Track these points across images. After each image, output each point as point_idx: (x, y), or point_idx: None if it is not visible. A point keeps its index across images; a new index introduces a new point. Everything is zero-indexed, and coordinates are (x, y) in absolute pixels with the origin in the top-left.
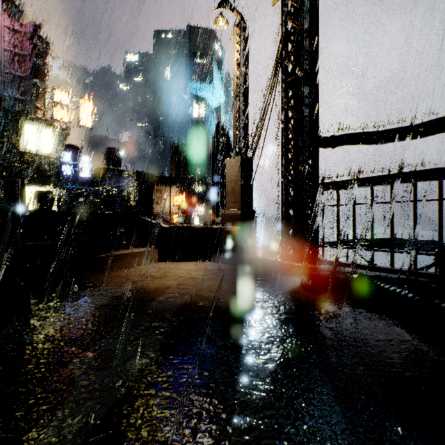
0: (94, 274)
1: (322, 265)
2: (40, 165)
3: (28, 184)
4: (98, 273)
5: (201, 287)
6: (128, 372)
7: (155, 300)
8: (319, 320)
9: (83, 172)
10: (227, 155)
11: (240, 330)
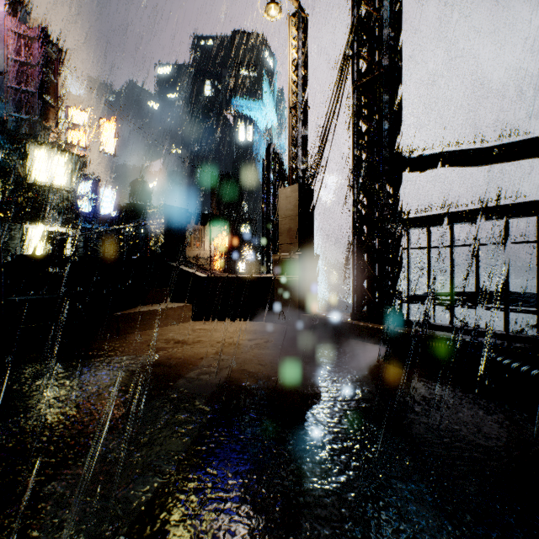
0: (107, 337)
1: (408, 328)
2: (52, 200)
3: (37, 223)
4: (113, 336)
5: (247, 358)
6: (129, 506)
7: (183, 376)
8: (414, 411)
9: (104, 208)
10: (280, 185)
11: (302, 428)
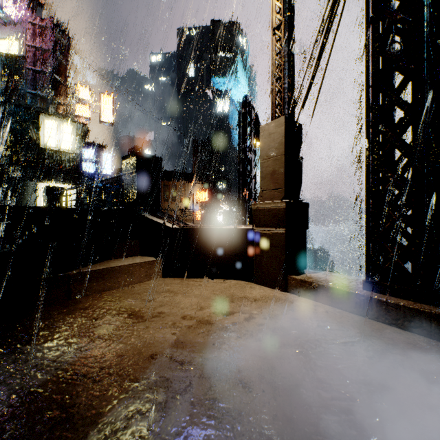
0: (54, 302)
1: None
2: (60, 162)
3: (47, 181)
4: (62, 301)
5: (220, 360)
6: None
7: (100, 421)
8: None
9: (105, 169)
10: (255, 137)
11: None
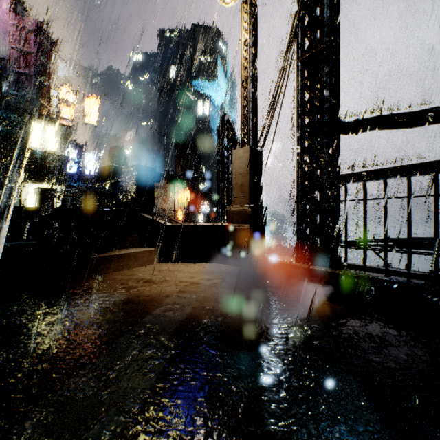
0: (86, 277)
1: (347, 270)
2: (45, 163)
3: (33, 181)
4: (91, 276)
5: (206, 296)
6: None
7: (150, 313)
8: (362, 349)
9: (88, 169)
10: (232, 149)
11: (259, 365)
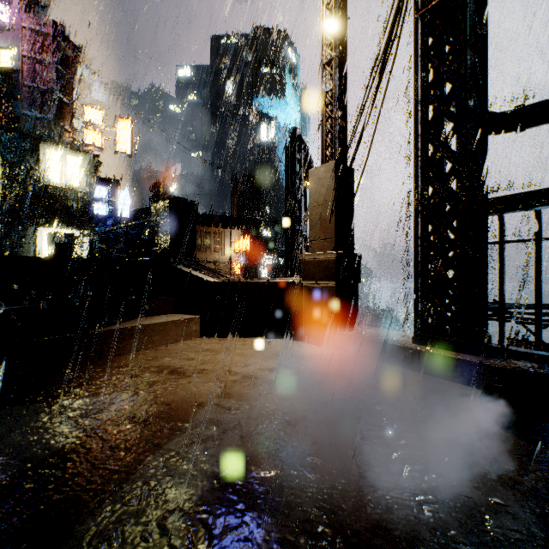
0: (85, 362)
1: (511, 362)
2: (66, 202)
3: (50, 225)
4: (93, 360)
5: (267, 406)
6: None
7: (160, 448)
8: None
9: (122, 211)
10: (306, 177)
11: None
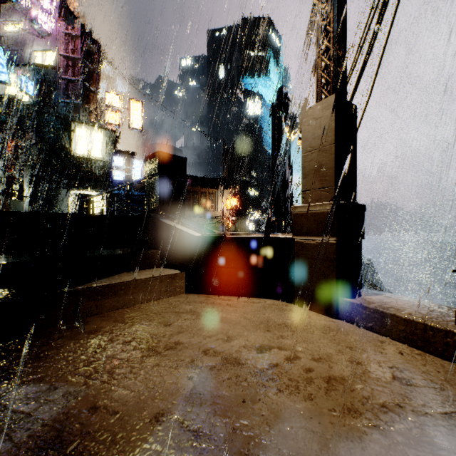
0: (59, 322)
1: None
2: (91, 170)
3: (78, 189)
4: (68, 320)
5: (253, 434)
6: None
7: None
8: None
9: (135, 176)
10: (292, 133)
11: None
